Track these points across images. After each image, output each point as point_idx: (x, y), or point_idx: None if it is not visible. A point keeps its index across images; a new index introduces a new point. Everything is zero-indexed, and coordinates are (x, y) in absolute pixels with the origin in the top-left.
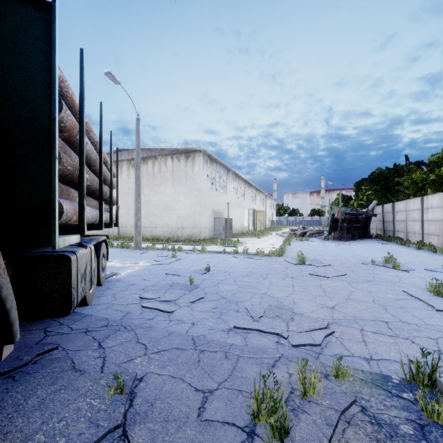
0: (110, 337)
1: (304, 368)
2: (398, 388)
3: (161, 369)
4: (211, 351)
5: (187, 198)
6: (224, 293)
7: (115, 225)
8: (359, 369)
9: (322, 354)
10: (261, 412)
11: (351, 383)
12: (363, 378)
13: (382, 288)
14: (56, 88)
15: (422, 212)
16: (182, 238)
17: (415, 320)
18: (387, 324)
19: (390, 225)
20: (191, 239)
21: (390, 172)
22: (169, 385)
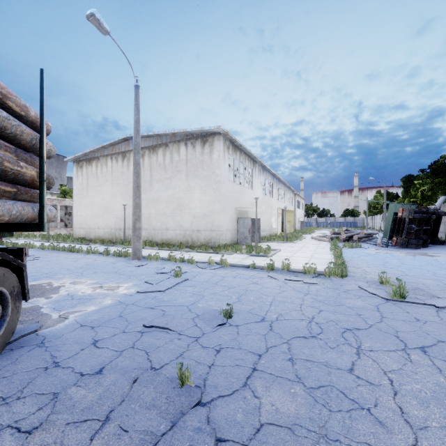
0: None
1: None
2: None
3: None
4: None
5: (203, 193)
6: None
7: (37, 227)
8: None
9: None
10: None
11: None
12: None
13: None
14: None
15: None
16: (198, 243)
17: None
18: None
19: None
20: (209, 245)
21: None
22: None
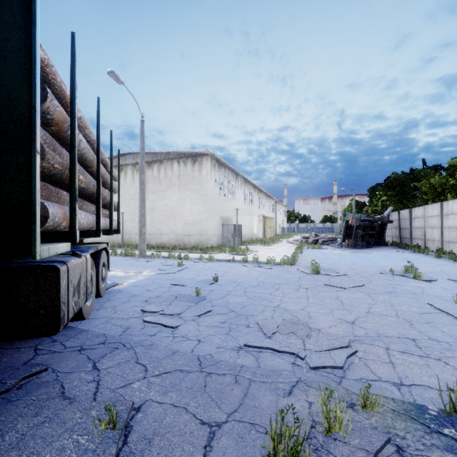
0: (106, 356)
1: (329, 400)
2: (437, 422)
3: (162, 396)
4: (219, 374)
5: (194, 204)
6: (233, 306)
7: (117, 232)
8: (389, 397)
9: (345, 377)
10: (279, 454)
11: (382, 415)
12: (394, 409)
13: (404, 300)
14: (37, 71)
15: (442, 219)
16: (189, 246)
17: (446, 338)
18: (415, 342)
19: (406, 232)
20: (198, 247)
21: (406, 176)
22: (171, 416)
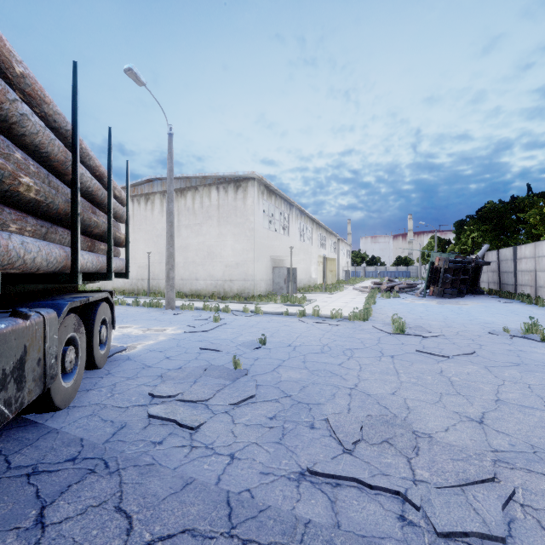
0: (69, 492)
1: None
2: None
3: None
4: None
5: (237, 241)
6: (288, 386)
7: (125, 276)
8: None
9: None
10: None
11: None
12: None
13: None
14: None
15: None
16: (230, 294)
17: None
18: None
19: (509, 277)
20: (242, 296)
21: (505, 206)
22: None
